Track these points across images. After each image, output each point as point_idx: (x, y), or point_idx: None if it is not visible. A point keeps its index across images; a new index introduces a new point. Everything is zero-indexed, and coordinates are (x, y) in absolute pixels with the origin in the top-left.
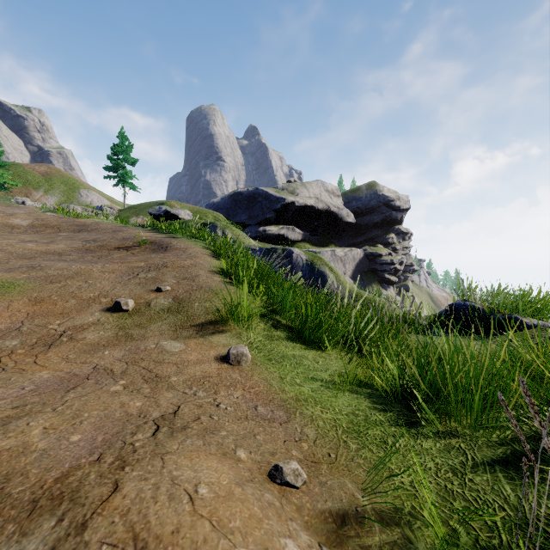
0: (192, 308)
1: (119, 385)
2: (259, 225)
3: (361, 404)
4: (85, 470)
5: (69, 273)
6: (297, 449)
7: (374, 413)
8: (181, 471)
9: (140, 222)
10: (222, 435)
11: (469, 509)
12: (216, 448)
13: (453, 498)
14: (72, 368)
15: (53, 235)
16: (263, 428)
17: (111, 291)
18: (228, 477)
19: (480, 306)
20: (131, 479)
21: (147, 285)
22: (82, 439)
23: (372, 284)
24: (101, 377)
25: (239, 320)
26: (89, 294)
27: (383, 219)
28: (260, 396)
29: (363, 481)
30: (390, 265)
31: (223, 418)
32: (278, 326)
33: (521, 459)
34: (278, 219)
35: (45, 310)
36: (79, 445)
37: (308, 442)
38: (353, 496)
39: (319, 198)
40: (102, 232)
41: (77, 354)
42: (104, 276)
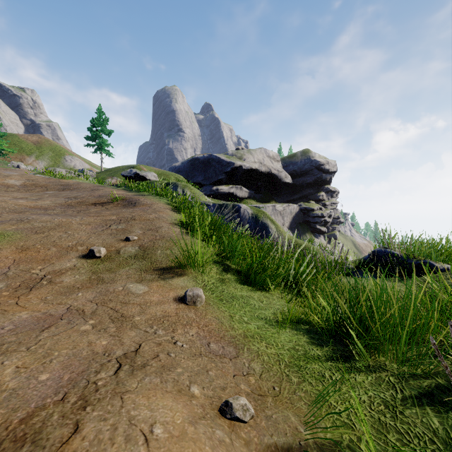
0: (155, 255)
1: (89, 324)
2: (212, 185)
3: (300, 339)
4: (49, 410)
5: (51, 225)
6: (245, 383)
7: (312, 348)
8: (139, 410)
9: (114, 182)
10: (178, 372)
11: (402, 441)
12: (172, 385)
13: (386, 430)
14: (49, 308)
15: (41, 193)
16: (215, 364)
17: (86, 241)
18: (182, 416)
19: (398, 252)
20: (91, 420)
21: (117, 235)
22: (49, 378)
23: (306, 234)
24: (73, 317)
25: (195, 266)
26: (68, 243)
27: (315, 180)
28: (213, 333)
29: (305, 415)
30: (321, 218)
31: (179, 355)
32: (229, 271)
33: (445, 392)
34: (229, 180)
35: (29, 257)
36: (46, 384)
37: (255, 376)
38: (296, 429)
39: (262, 162)
40: (82, 190)
41: (54, 296)
42: (81, 227)
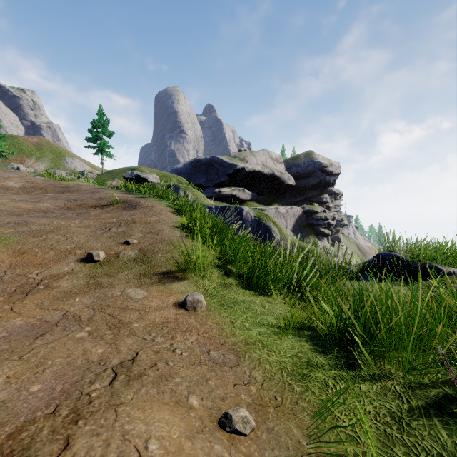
0: (155, 258)
1: (85, 331)
2: (215, 187)
3: (303, 346)
4: (39, 424)
5: (50, 228)
6: (246, 393)
7: (315, 356)
8: (133, 424)
9: (115, 184)
10: (175, 382)
11: (409, 455)
12: (170, 396)
13: (393, 443)
14: (44, 315)
15: (41, 195)
16: (215, 372)
17: (85, 244)
18: (178, 430)
19: (403, 256)
20: (82, 435)
21: (117, 239)
22: (41, 389)
23: (309, 236)
24: (69, 324)
25: (196, 270)
26: (66, 246)
27: (318, 182)
28: (213, 340)
29: (308, 427)
30: (324, 221)
31: (177, 364)
32: (230, 275)
33: (453, 402)
34: (231, 182)
35: (26, 261)
36: (37, 396)
37: (256, 385)
38: (299, 442)
39: (265, 164)
40: (82, 193)
41: (51, 301)
42: (80, 230)
